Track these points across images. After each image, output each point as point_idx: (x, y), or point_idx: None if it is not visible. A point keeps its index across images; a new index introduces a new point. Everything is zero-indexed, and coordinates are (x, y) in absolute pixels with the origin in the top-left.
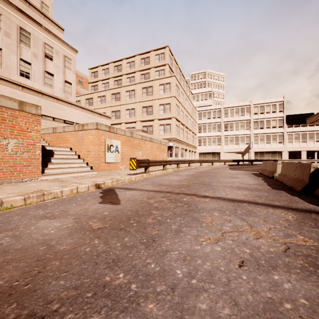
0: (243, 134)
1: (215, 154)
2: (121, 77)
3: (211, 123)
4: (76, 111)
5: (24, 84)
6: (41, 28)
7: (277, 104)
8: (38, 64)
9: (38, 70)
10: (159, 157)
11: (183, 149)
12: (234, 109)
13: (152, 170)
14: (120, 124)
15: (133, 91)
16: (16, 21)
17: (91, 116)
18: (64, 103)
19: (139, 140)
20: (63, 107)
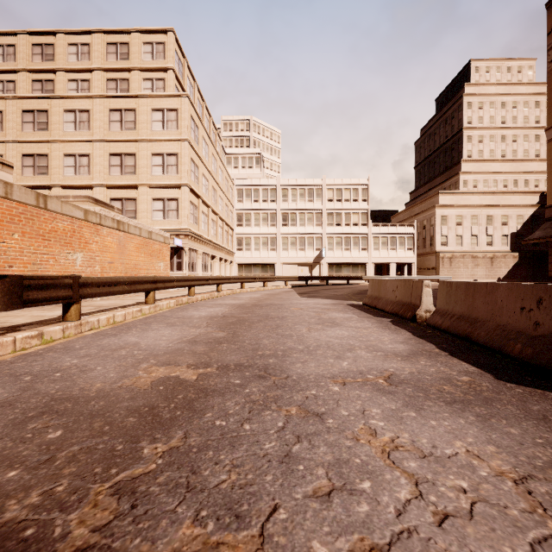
0: (312, 234)
1: (267, 266)
2: (52, 74)
3: (260, 211)
4: None
5: None
6: None
7: (360, 189)
8: None
9: None
10: (147, 270)
11: (208, 255)
12: (297, 189)
13: (108, 307)
14: (49, 189)
15: (86, 113)
16: None
17: None
18: None
19: (75, 221)
20: None
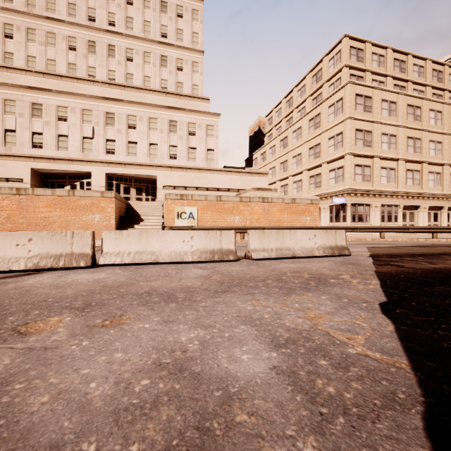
0: None
1: None
2: (292, 113)
3: None
4: (219, 176)
5: (172, 165)
6: (185, 112)
7: None
8: (183, 143)
9: (183, 149)
10: (290, 222)
11: (396, 206)
12: None
13: None
14: (288, 178)
15: (300, 129)
16: (167, 117)
17: (239, 177)
18: (206, 172)
19: (234, 203)
20: (206, 175)
